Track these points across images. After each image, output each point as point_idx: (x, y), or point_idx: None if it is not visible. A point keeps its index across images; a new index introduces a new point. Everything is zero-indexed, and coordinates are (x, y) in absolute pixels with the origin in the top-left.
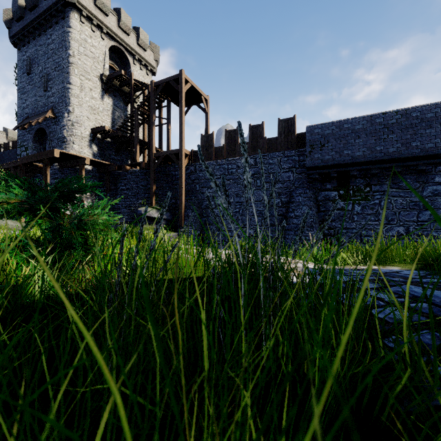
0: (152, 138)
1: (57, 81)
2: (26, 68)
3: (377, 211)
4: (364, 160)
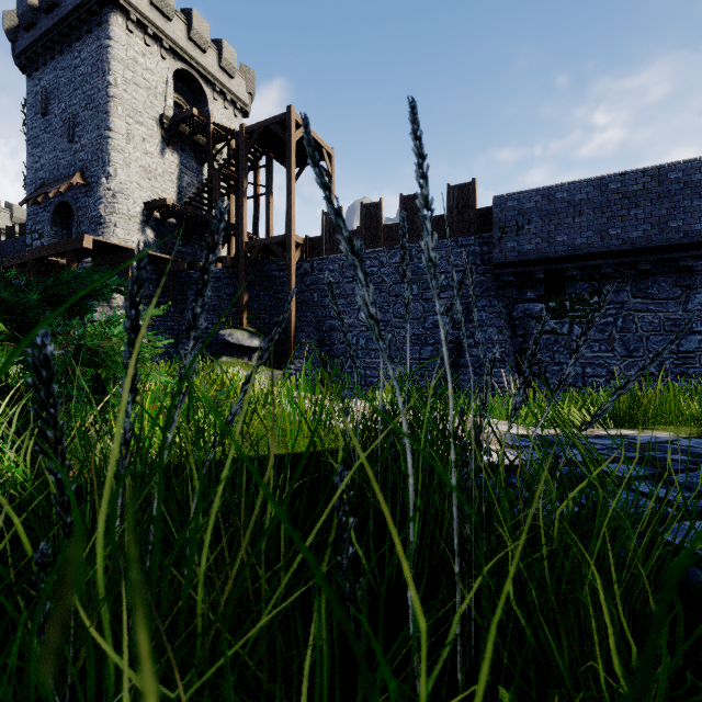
0: (242, 217)
1: (89, 126)
2: (40, 106)
3: (611, 336)
4: (589, 252)
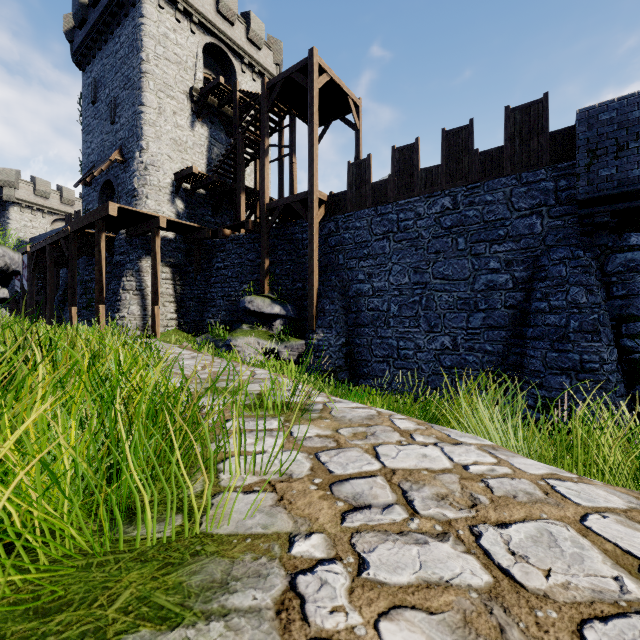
0: (264, 177)
1: (127, 105)
2: (91, 95)
3: None
4: None
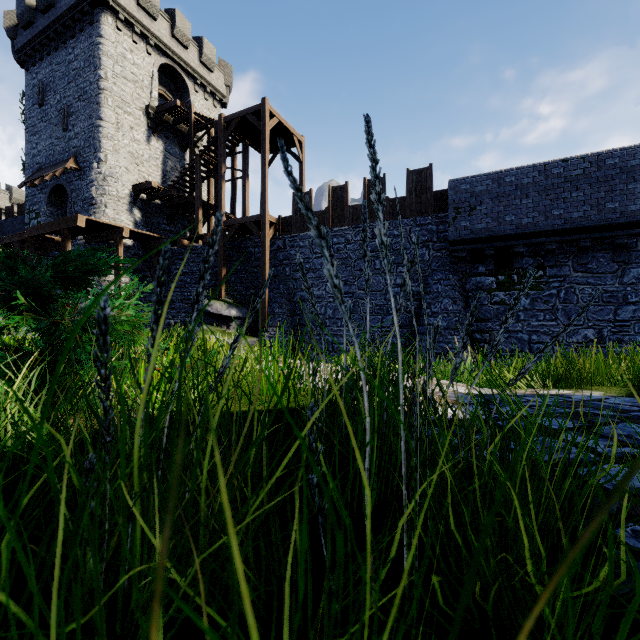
0: (221, 198)
1: (82, 116)
2: (37, 97)
3: (555, 306)
4: (534, 231)
